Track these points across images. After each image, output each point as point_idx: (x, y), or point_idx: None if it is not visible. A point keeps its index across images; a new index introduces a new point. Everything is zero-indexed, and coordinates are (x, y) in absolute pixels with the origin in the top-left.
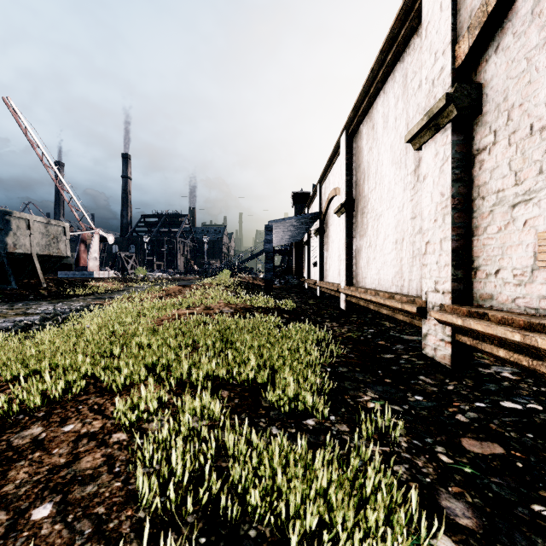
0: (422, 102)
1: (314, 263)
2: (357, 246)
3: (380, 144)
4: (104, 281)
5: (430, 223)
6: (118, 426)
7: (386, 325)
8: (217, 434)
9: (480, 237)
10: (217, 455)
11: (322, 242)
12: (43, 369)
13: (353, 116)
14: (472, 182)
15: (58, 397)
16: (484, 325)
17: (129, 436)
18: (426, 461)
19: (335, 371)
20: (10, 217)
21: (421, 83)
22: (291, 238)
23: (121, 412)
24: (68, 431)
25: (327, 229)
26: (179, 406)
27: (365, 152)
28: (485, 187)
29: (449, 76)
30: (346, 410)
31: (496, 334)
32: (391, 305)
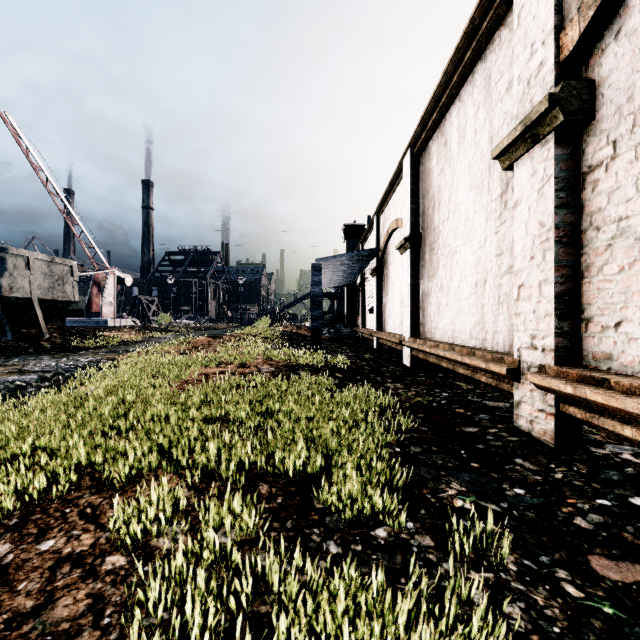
0: (514, 108)
1: (370, 309)
2: (425, 289)
3: (455, 164)
4: (120, 331)
5: (524, 260)
6: (115, 542)
7: (463, 387)
8: (254, 555)
9: (593, 279)
10: (252, 591)
11: (380, 284)
12: (25, 453)
13: (420, 131)
14: (581, 208)
15: (40, 495)
16: (606, 395)
17: (129, 560)
18: (547, 595)
19: (406, 452)
20: (5, 254)
21: (510, 85)
22: (342, 279)
23: (119, 525)
24: (45, 550)
25: (386, 268)
26: (201, 514)
27: (435, 174)
28: (601, 214)
29: (551, 72)
30: (427, 512)
31: (625, 409)
32: (471, 364)
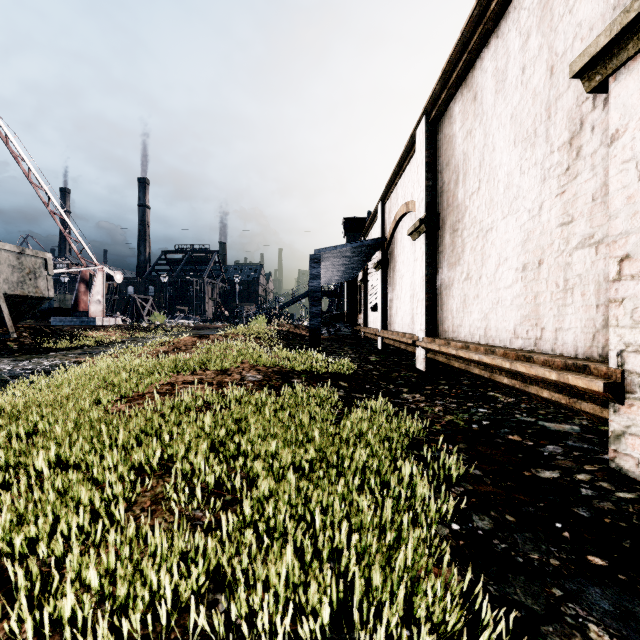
0: None
1: (373, 306)
2: (444, 279)
3: (490, 119)
4: (105, 330)
5: (634, 219)
6: None
7: (501, 399)
8: None
9: None
10: None
11: (385, 279)
12: None
13: (440, 89)
14: None
15: None
16: None
17: None
18: None
19: (471, 533)
20: None
21: None
22: (343, 275)
23: None
24: None
25: (392, 260)
26: None
27: (459, 139)
28: None
29: None
30: None
31: None
32: (529, 373)
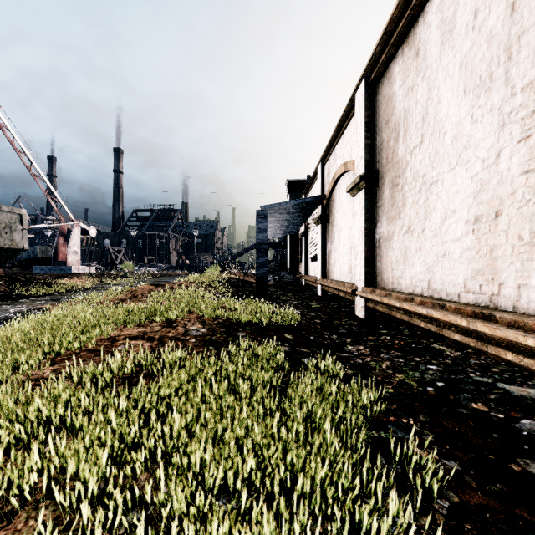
0: None
1: (313, 257)
2: (384, 232)
3: (435, 72)
4: (78, 278)
5: None
6: None
7: (448, 353)
8: None
9: None
10: None
11: (324, 232)
12: None
13: (380, 50)
14: None
15: None
16: None
17: None
18: None
19: None
20: None
21: None
22: (286, 229)
23: None
24: None
25: (331, 216)
26: None
27: (399, 97)
28: None
29: None
30: None
31: None
32: (493, 334)
